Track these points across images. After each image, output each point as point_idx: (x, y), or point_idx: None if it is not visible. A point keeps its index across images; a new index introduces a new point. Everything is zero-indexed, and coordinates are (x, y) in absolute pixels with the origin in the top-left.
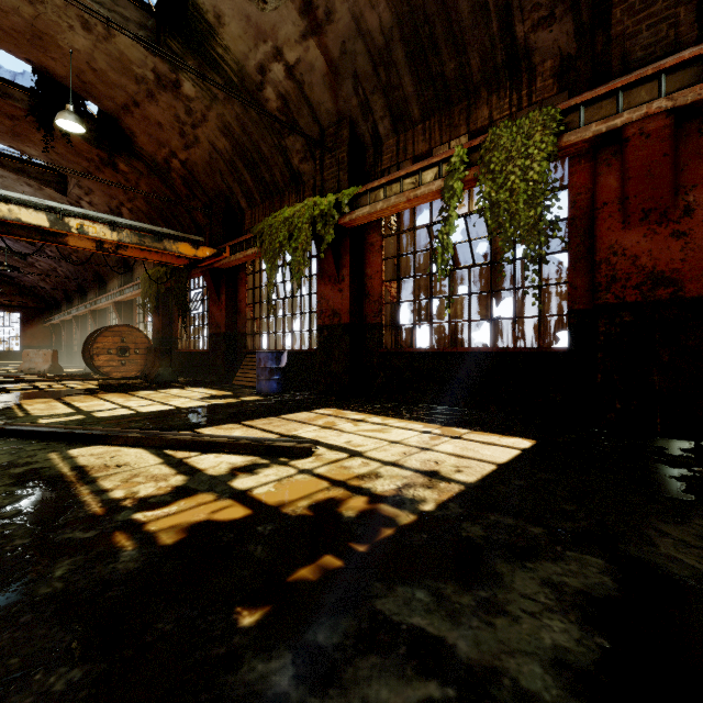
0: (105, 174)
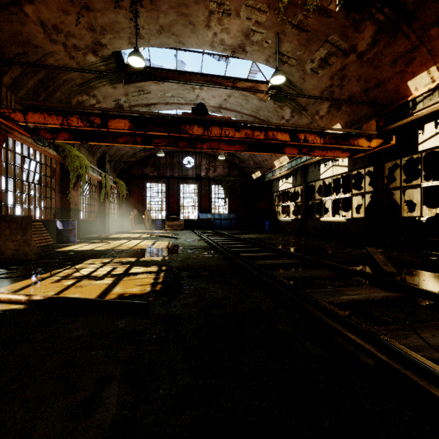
0: None
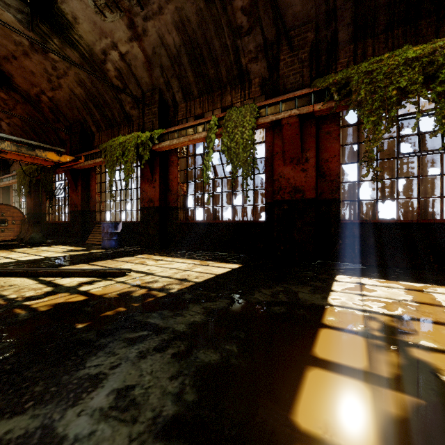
0: None
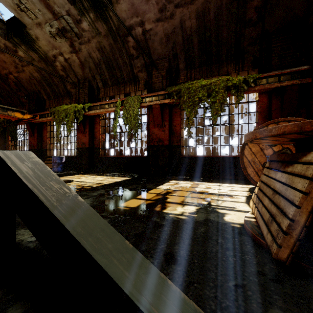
0: None
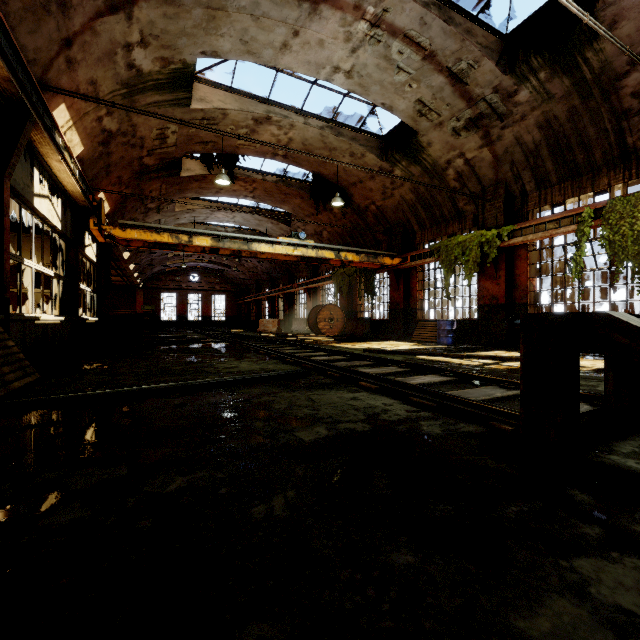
0: (323, 214)
